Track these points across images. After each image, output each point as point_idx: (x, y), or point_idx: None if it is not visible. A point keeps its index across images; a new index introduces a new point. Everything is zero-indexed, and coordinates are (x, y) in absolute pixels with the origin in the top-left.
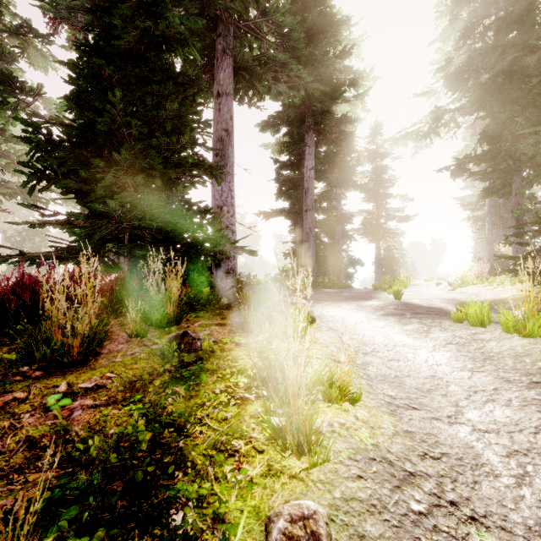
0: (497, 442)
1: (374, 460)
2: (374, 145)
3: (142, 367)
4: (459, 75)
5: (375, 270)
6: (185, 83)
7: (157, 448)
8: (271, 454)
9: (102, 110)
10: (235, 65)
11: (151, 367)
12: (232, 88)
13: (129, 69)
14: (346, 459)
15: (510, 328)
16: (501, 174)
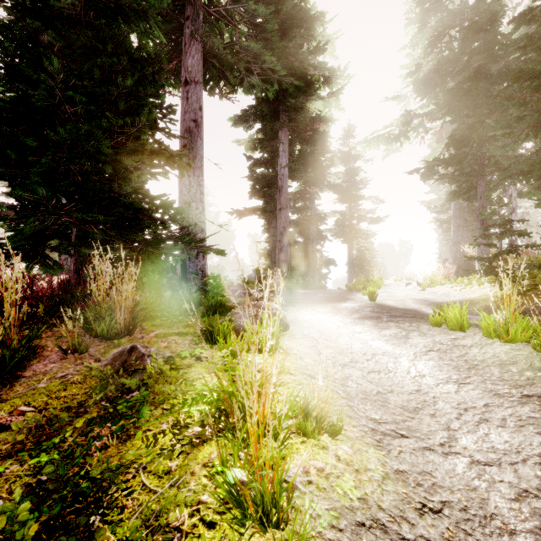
0: (501, 479)
1: (363, 525)
2: (346, 147)
3: (72, 394)
4: (427, 81)
5: (348, 271)
6: (144, 60)
7: (54, 539)
8: (226, 529)
9: (37, 80)
10: (205, 52)
11: (85, 393)
12: (201, 76)
13: (74, 37)
14: (326, 529)
15: (491, 333)
16: (468, 178)
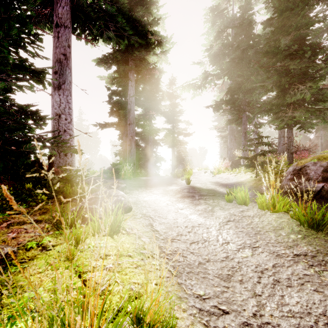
0: None
1: None
2: (171, 90)
3: None
4: (216, 56)
5: (172, 164)
6: None
7: None
8: None
9: None
10: (72, 6)
11: None
12: (69, 22)
13: None
14: None
15: (264, 206)
16: (238, 112)
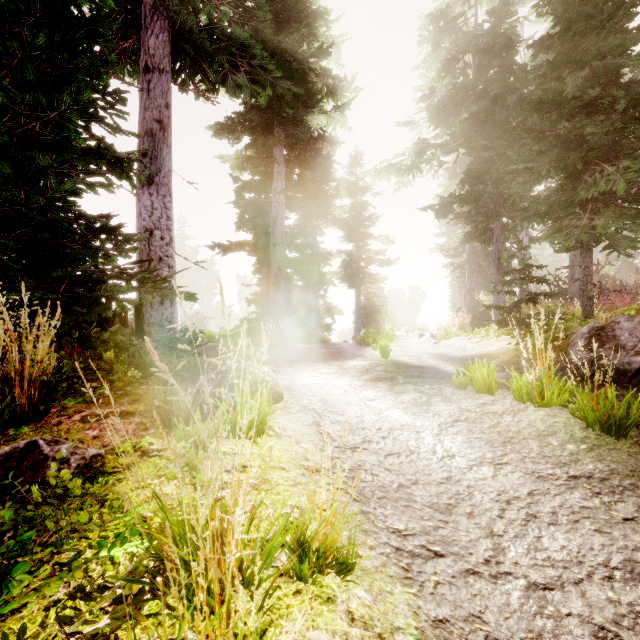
0: (568, 611)
1: None
2: (353, 177)
3: None
4: (441, 109)
5: (355, 320)
6: (73, 17)
7: None
8: None
9: None
10: (173, 32)
11: None
12: (168, 63)
13: None
14: None
15: (523, 396)
16: (484, 218)
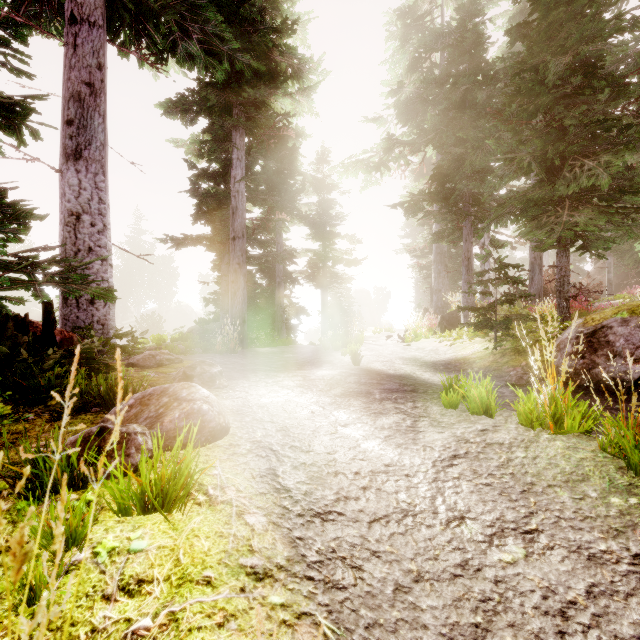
0: None
1: None
2: (320, 174)
3: None
4: (409, 106)
5: (322, 321)
6: None
7: None
8: None
9: None
10: None
11: None
12: (100, 16)
13: None
14: None
15: (532, 421)
16: (454, 216)
